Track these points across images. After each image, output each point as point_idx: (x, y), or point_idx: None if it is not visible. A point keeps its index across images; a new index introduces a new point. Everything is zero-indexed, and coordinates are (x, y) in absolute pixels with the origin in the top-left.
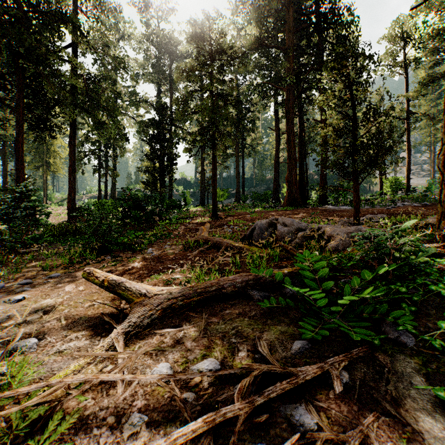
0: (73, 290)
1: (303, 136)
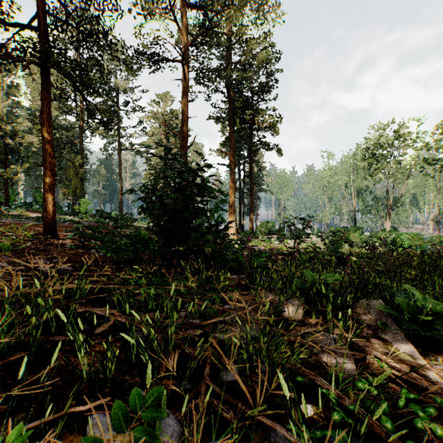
0: None
1: None
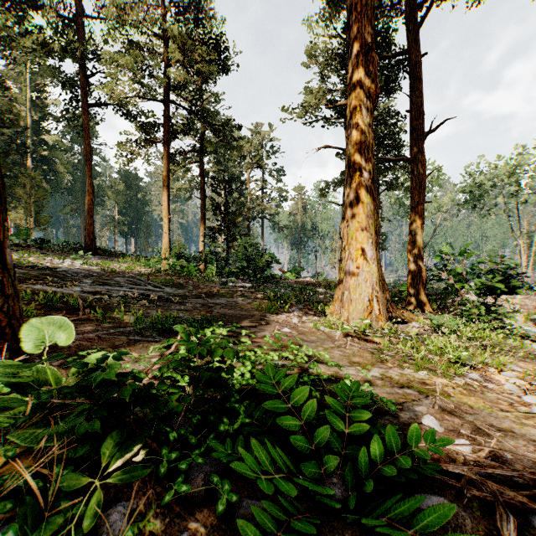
0: None
1: None
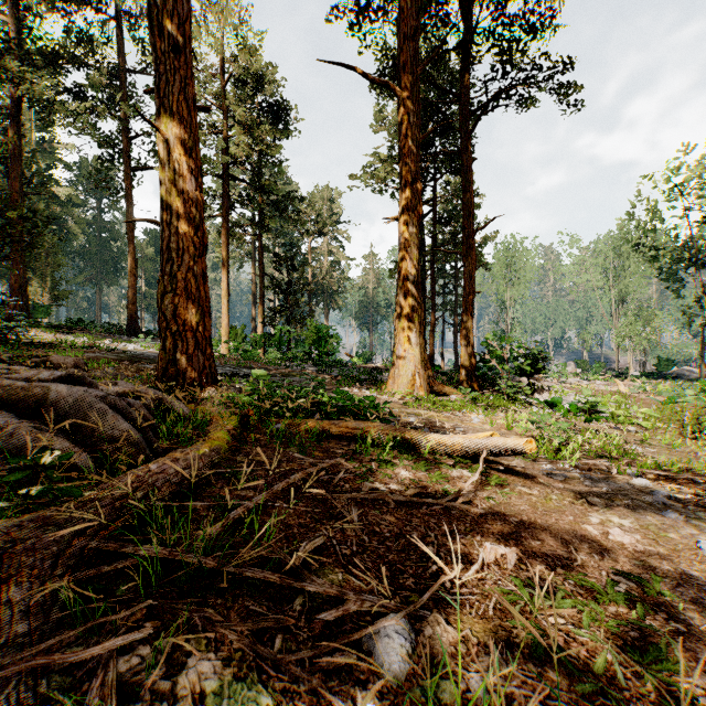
0: (601, 526)
1: None
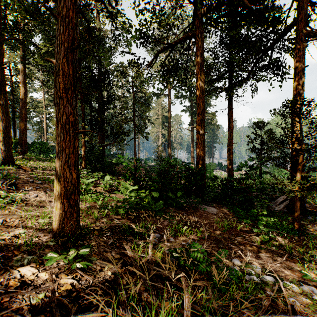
0: None
1: (12, 92)
